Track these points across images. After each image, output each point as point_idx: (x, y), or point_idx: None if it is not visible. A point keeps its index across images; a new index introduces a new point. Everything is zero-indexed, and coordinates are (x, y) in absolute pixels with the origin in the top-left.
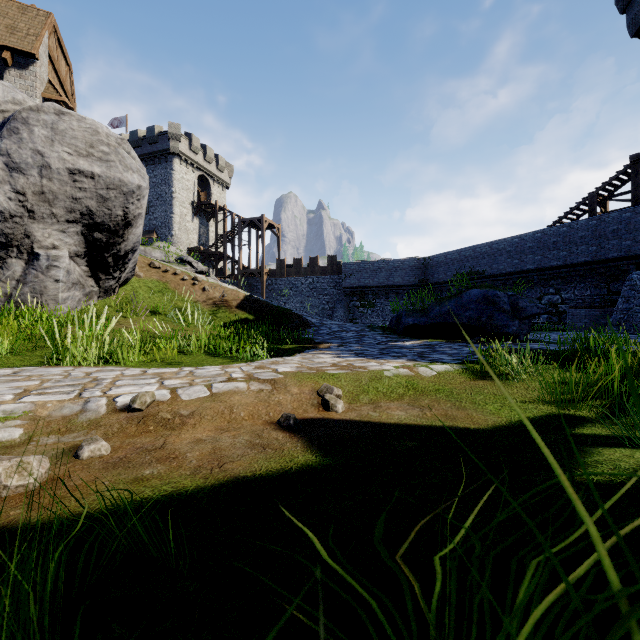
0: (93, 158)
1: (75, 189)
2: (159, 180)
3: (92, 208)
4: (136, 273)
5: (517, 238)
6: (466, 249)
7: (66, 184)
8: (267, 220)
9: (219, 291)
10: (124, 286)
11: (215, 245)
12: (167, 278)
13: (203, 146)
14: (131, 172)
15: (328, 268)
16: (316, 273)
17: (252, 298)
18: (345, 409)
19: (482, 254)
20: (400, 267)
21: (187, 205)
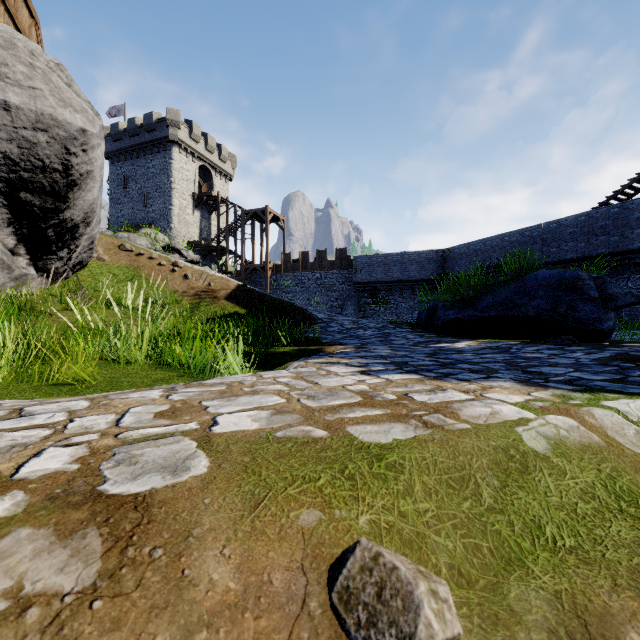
0: (7, 81)
1: None
2: (157, 170)
3: (12, 156)
4: (98, 256)
5: (555, 223)
6: (492, 238)
7: None
8: (271, 211)
9: (204, 279)
10: (80, 271)
11: (217, 239)
12: (140, 263)
13: (204, 135)
14: (71, 110)
15: (337, 262)
16: (324, 268)
17: (245, 288)
18: None
19: (512, 243)
20: (416, 260)
21: (187, 197)
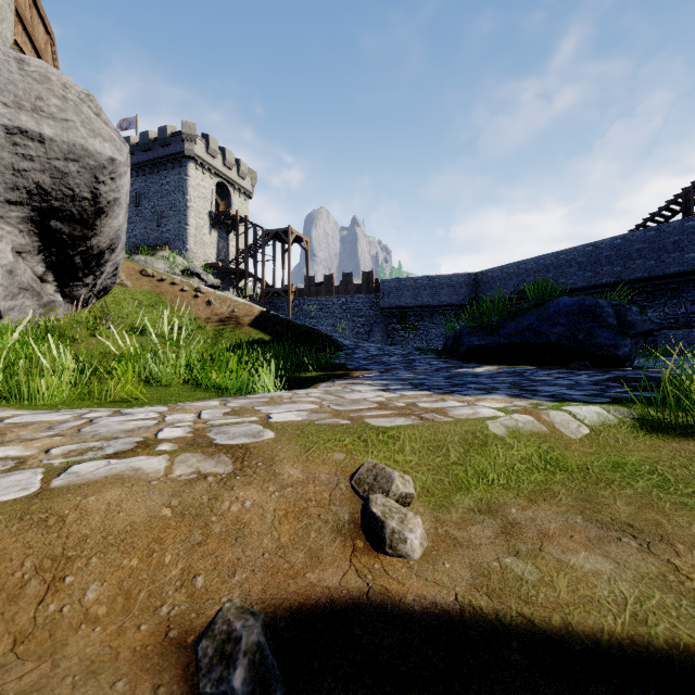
0: (42, 114)
1: (16, 156)
2: (172, 187)
3: (44, 185)
4: (121, 281)
5: (591, 246)
6: (527, 261)
7: (2, 148)
8: (294, 232)
9: (228, 305)
10: (103, 297)
11: (235, 261)
12: (162, 289)
13: (222, 149)
14: (100, 139)
15: (363, 286)
16: (350, 292)
17: (269, 314)
18: (427, 540)
19: (546, 266)
20: (447, 284)
21: (204, 216)
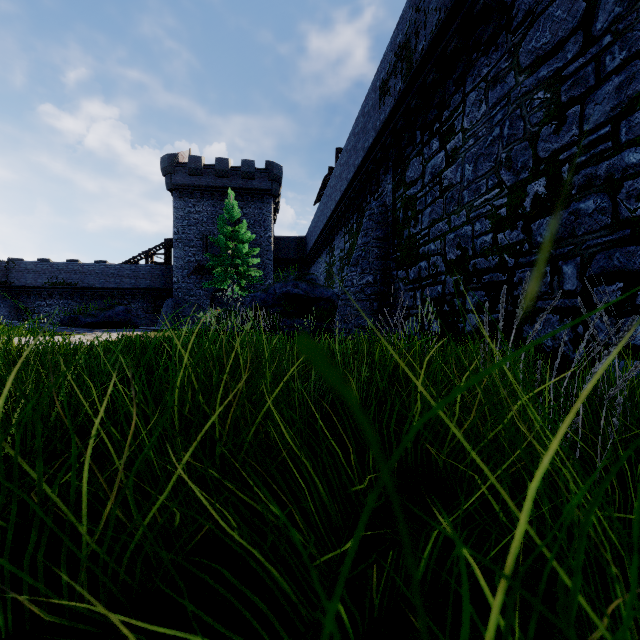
0: None
1: None
2: None
3: None
4: None
5: (104, 265)
6: (59, 264)
7: None
8: None
9: None
10: None
11: None
12: None
13: None
14: None
15: None
16: None
17: None
18: None
19: (75, 271)
20: None
21: None
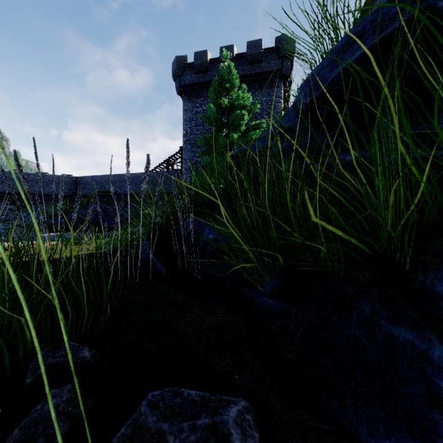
0: None
1: None
2: None
3: None
4: None
5: (135, 175)
6: (106, 176)
7: None
8: None
9: None
10: None
11: None
12: None
13: None
14: None
15: None
16: None
17: None
18: None
19: (116, 180)
20: (56, 181)
21: None
